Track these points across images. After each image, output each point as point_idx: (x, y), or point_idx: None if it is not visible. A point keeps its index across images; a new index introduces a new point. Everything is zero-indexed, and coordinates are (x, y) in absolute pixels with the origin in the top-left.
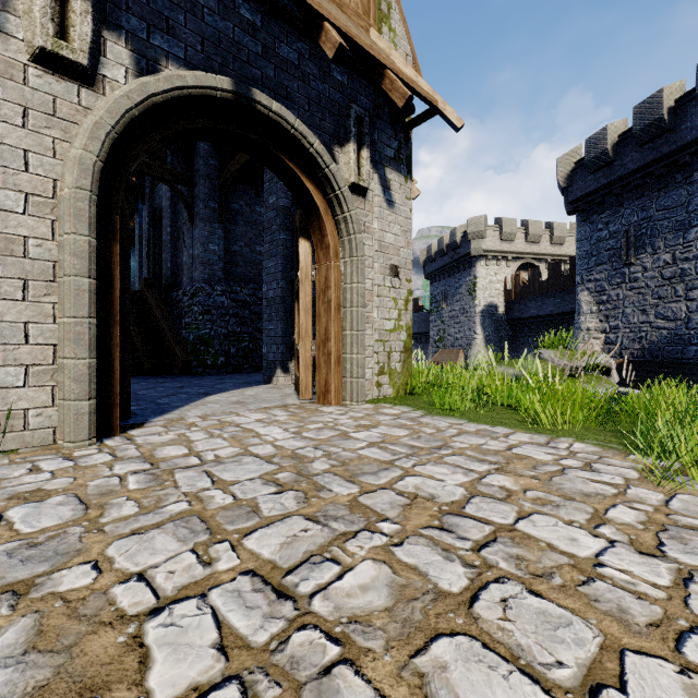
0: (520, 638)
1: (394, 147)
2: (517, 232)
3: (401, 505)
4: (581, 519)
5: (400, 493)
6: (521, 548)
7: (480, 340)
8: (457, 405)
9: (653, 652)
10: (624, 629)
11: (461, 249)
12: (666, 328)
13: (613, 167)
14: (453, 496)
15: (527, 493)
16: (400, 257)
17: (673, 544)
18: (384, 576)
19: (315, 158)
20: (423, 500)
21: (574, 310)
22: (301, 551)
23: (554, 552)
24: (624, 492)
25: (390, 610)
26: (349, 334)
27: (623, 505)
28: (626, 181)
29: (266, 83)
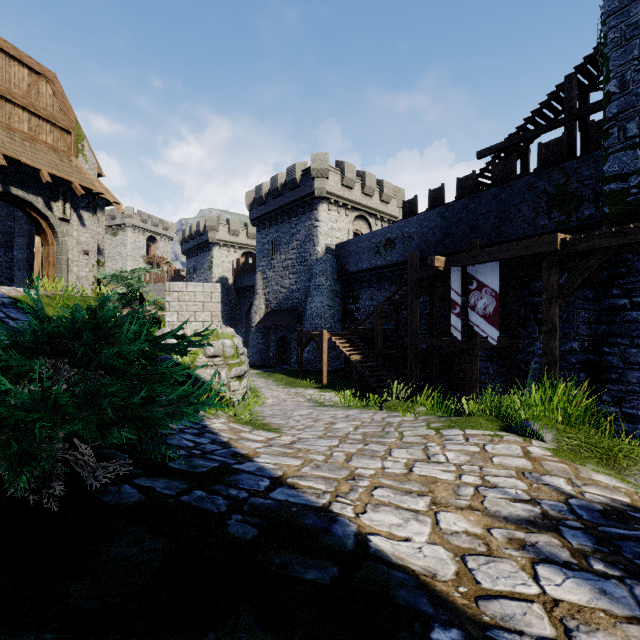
0: None
1: (86, 202)
2: (241, 230)
3: None
4: None
5: None
6: None
7: None
8: None
9: None
10: None
11: (204, 236)
12: (284, 292)
13: (266, 206)
14: None
15: None
16: (90, 247)
17: None
18: None
19: (41, 209)
20: None
21: None
22: None
23: None
24: None
25: None
26: (59, 275)
27: None
28: (271, 215)
29: (17, 181)
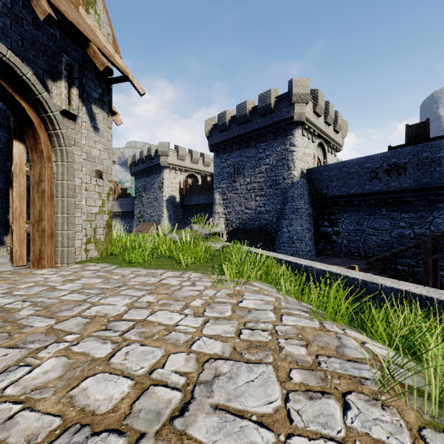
0: (129, 364)
1: (99, 92)
2: (186, 156)
3: (84, 323)
4: (179, 308)
5: (85, 317)
6: (145, 328)
7: (166, 217)
8: (138, 259)
9: (181, 351)
10: (174, 347)
11: (155, 160)
12: (248, 213)
13: (229, 132)
14: (118, 312)
15: (159, 302)
16: (104, 166)
17: (209, 310)
18: (62, 362)
19: (28, 85)
20: (100, 317)
21: (213, 202)
22: (0, 367)
23: (160, 325)
24: (202, 293)
25: (61, 376)
26: (61, 216)
27: (199, 298)
28: (234, 140)
29: None
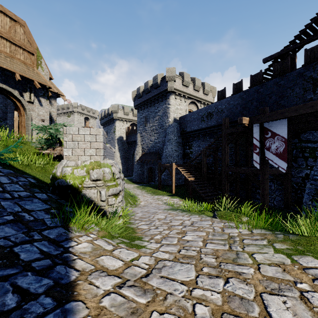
0: None
1: (43, 93)
2: (130, 112)
3: None
4: None
5: None
6: None
7: (117, 149)
8: None
9: None
10: None
11: (111, 116)
12: (151, 143)
13: (142, 98)
14: None
15: None
16: (45, 117)
17: None
18: None
19: (16, 96)
20: None
21: None
22: None
23: None
24: None
25: None
26: (27, 132)
27: None
28: (144, 103)
29: (2, 80)
